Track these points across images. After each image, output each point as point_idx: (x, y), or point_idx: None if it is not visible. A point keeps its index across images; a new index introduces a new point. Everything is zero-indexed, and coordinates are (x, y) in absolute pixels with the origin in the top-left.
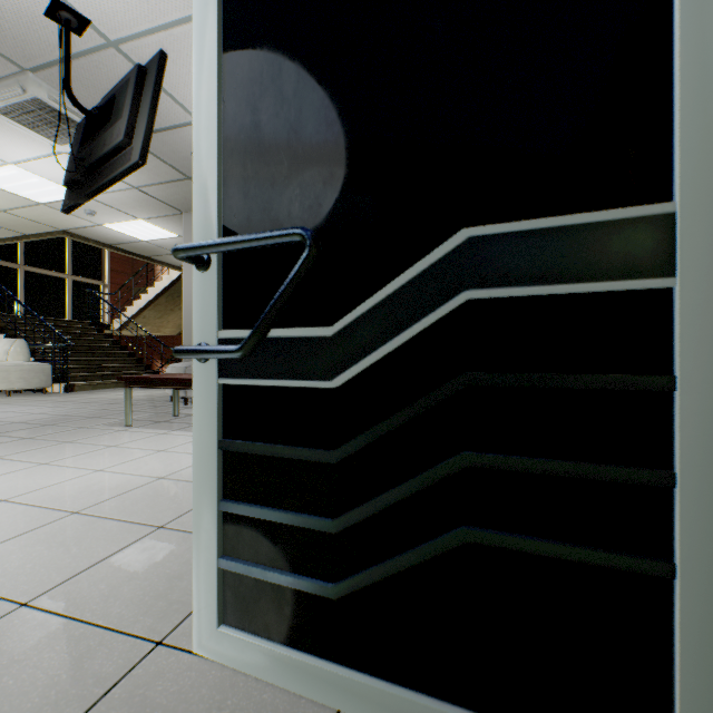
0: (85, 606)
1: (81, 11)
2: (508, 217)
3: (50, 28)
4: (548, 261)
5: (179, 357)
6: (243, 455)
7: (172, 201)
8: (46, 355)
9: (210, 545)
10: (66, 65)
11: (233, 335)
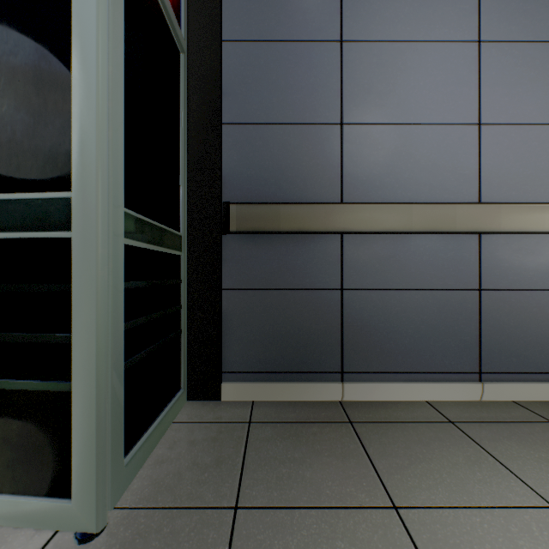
0: None
1: None
2: (4, 190)
3: None
4: (18, 218)
5: None
6: None
7: None
8: None
9: None
10: None
11: None
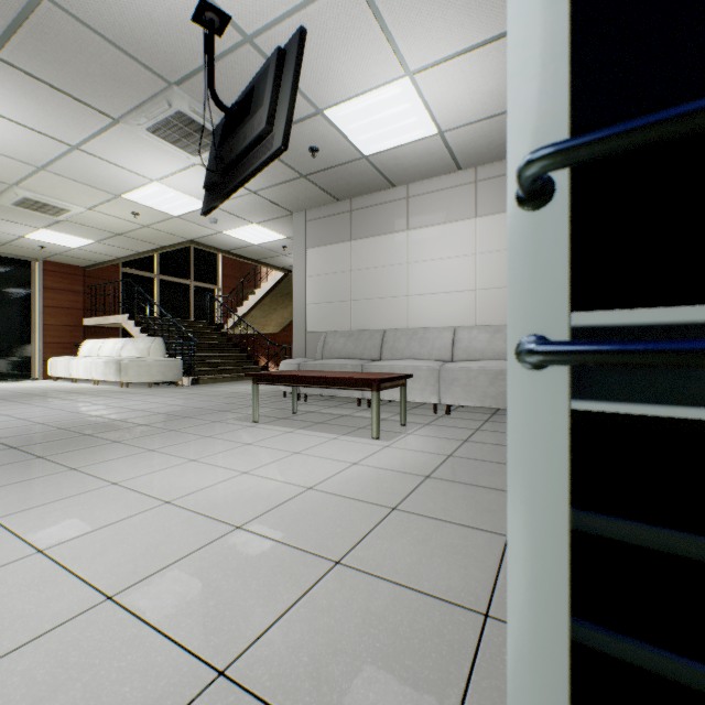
0: (294, 694)
1: (223, 8)
2: None
3: (195, 34)
4: None
5: (549, 361)
6: (626, 546)
7: (284, 202)
8: (177, 352)
9: (549, 697)
10: (210, 65)
11: (609, 320)
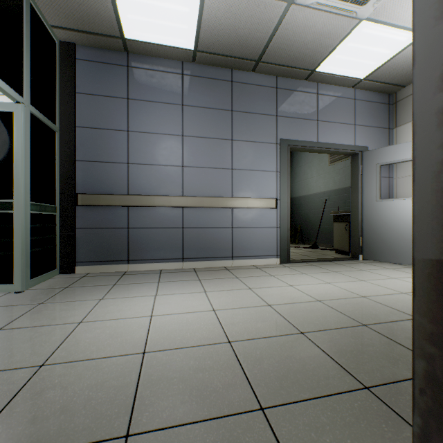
0: None
1: None
2: None
3: None
4: None
5: None
6: None
7: None
8: None
9: None
10: None
11: None
